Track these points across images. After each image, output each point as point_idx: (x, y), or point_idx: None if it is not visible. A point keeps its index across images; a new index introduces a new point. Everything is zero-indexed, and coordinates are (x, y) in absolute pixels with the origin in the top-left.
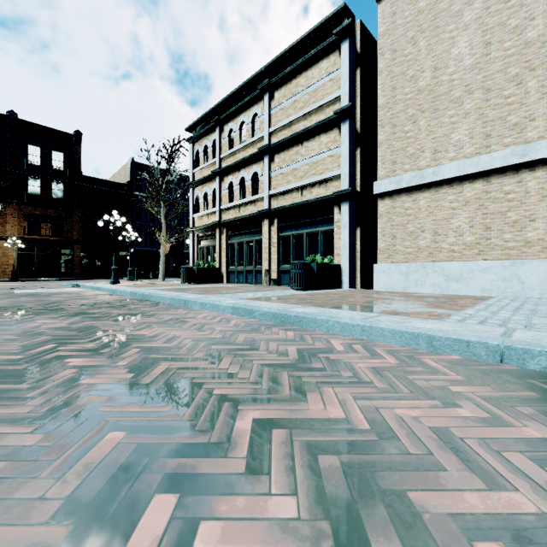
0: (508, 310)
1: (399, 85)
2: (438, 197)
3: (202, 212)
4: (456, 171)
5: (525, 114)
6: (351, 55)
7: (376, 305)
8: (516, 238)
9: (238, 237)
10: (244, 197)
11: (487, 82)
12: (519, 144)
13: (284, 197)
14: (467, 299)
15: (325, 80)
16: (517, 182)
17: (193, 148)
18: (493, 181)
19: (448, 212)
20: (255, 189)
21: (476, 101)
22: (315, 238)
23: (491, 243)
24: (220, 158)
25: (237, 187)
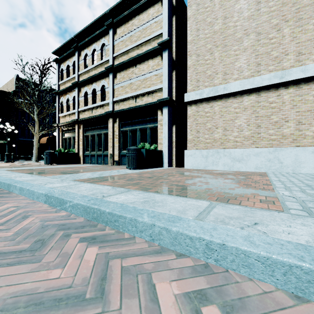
0: (308, 188)
1: (201, 27)
2: (227, 104)
3: (65, 112)
4: (239, 87)
5: (282, 51)
6: (169, 5)
7: (195, 185)
8: (277, 133)
9: (91, 131)
10: (96, 103)
11: (258, 28)
12: (278, 70)
13: (123, 102)
14: (253, 175)
15: (151, 22)
16: (277, 96)
17: (59, 66)
18: (262, 95)
19: (233, 115)
20: (103, 97)
21: (251, 40)
22: (145, 132)
23: (261, 136)
24: (78, 74)
25: (90, 95)
